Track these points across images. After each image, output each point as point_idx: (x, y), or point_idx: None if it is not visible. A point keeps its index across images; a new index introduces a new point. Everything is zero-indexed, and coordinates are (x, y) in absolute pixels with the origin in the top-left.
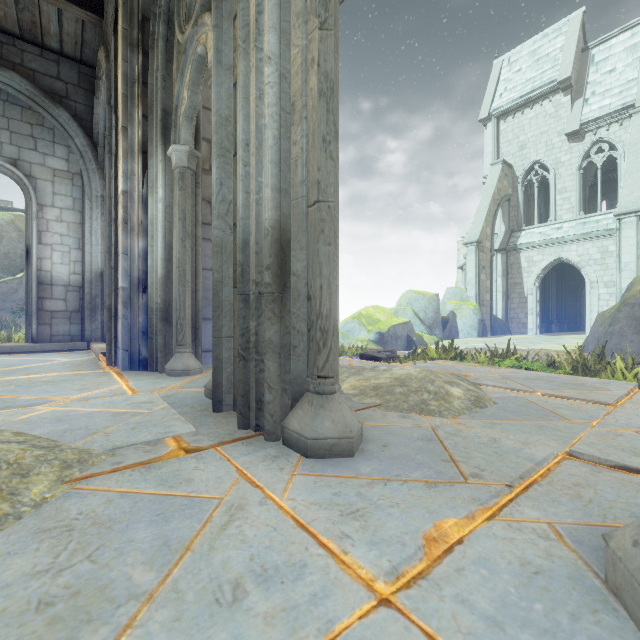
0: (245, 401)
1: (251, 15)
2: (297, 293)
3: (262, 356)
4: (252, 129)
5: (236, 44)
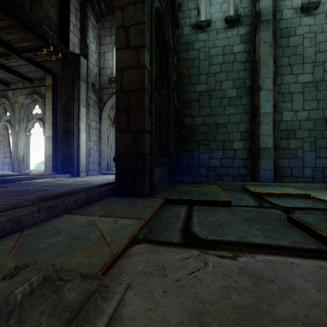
0: (19, 170)
1: (20, 136)
2: (25, 161)
3: (21, 166)
4: (20, 146)
5: (17, 134)
